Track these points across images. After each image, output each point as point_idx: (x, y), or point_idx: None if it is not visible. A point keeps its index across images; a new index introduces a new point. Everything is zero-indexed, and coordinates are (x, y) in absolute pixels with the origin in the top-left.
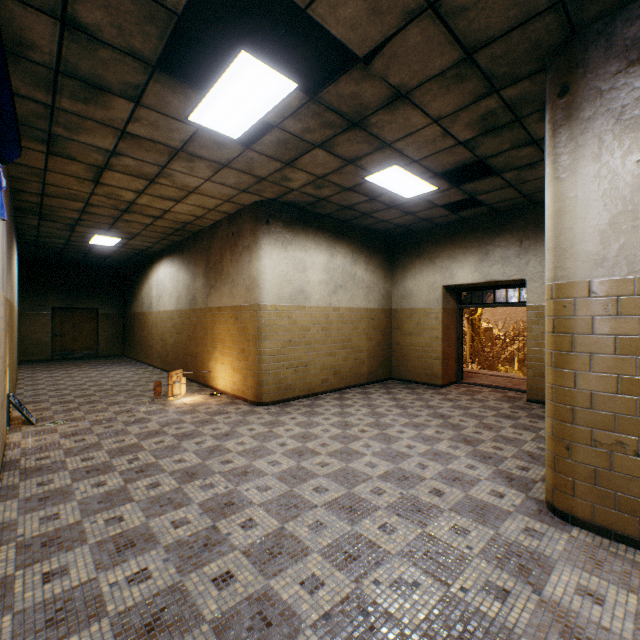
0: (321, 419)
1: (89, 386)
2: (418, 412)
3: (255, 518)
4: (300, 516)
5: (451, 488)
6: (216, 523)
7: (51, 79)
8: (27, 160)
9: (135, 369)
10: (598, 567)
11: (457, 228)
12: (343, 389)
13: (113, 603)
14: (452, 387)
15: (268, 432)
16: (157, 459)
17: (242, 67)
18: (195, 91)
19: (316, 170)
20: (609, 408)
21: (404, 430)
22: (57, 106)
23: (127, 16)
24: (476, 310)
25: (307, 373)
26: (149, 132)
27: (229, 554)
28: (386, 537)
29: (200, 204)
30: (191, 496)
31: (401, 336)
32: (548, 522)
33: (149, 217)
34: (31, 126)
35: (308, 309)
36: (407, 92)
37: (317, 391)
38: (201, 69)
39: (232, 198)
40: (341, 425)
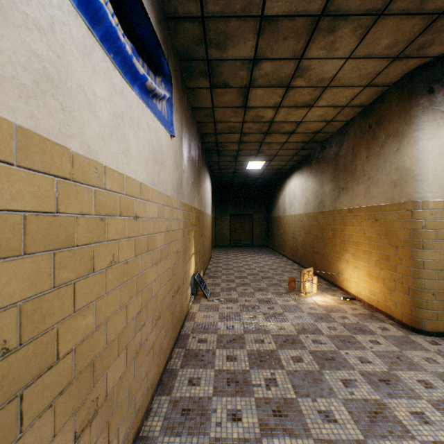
0: None
1: (244, 269)
2: None
3: None
4: None
5: None
6: None
7: None
8: (201, 102)
9: (273, 258)
10: None
11: None
12: None
13: None
14: None
15: None
16: (296, 394)
17: None
18: None
19: None
20: None
21: None
22: (205, 15)
23: None
24: None
25: None
26: (286, 1)
27: None
28: None
29: (332, 102)
30: None
31: None
32: None
33: (284, 134)
34: (195, 59)
35: None
36: None
37: None
38: None
39: (374, 78)
40: None
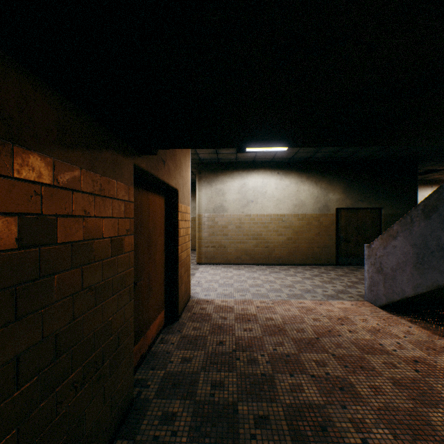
0: None
1: None
2: None
3: None
4: None
5: None
6: None
7: None
8: None
9: None
10: (206, 267)
11: None
12: None
13: None
14: None
15: None
16: None
17: None
18: None
19: None
20: (207, 239)
21: None
22: None
23: None
24: None
25: None
26: None
27: None
28: None
29: None
30: None
31: None
32: (198, 265)
33: None
34: None
35: None
36: None
37: None
38: None
39: None
40: None
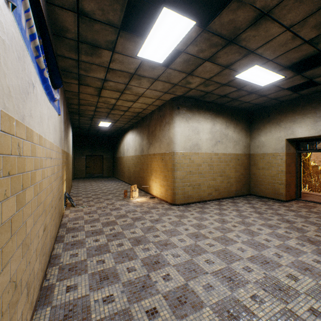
0: (208, 216)
1: (98, 190)
2: (270, 217)
3: (170, 274)
4: (197, 278)
5: (303, 276)
6: (149, 273)
7: (76, 46)
8: (71, 89)
9: (117, 183)
10: None
11: (297, 102)
12: (220, 199)
13: (94, 313)
14: (293, 202)
15: (178, 221)
16: (123, 230)
17: (163, 18)
18: (140, 38)
19: (205, 75)
20: None
21: (262, 228)
22: (80, 60)
23: (105, 1)
24: (306, 154)
25: (199, 189)
26: (119, 66)
27: (155, 295)
28: (257, 306)
29: (144, 102)
30: (137, 254)
31: (256, 170)
32: None
33: (122, 111)
34: (71, 72)
35: (200, 154)
36: (268, 11)
37: (205, 199)
38: (143, 27)
39: (160, 97)
40: (220, 221)
